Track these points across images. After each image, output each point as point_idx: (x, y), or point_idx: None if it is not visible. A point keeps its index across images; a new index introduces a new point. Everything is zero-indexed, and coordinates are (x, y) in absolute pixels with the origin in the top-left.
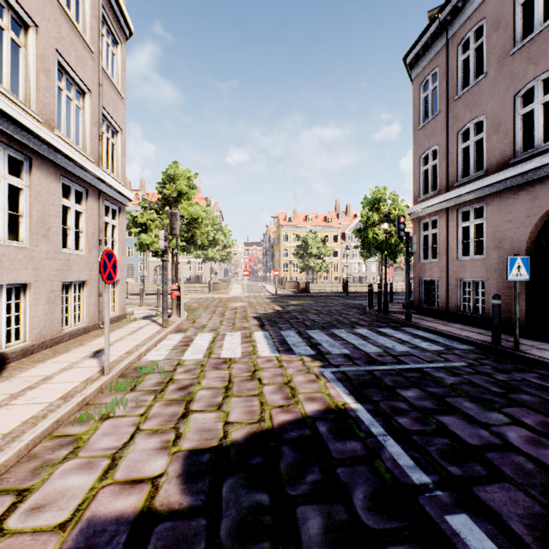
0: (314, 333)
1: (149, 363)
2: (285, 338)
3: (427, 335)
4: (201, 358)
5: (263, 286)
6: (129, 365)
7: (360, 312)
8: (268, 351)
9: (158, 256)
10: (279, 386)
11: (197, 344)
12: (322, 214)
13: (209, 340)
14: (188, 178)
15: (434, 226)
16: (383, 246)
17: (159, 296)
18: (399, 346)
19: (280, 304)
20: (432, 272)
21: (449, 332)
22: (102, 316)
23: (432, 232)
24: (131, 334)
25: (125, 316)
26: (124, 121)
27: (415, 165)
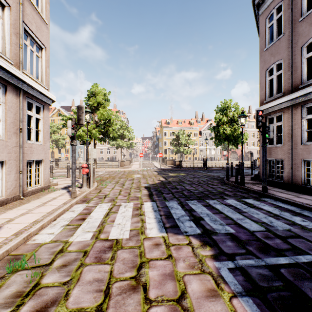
0: (193, 204)
1: (32, 248)
2: (170, 210)
3: (290, 208)
4: (88, 239)
5: (152, 163)
6: (4, 255)
7: (221, 183)
8: (155, 228)
9: (84, 144)
10: (170, 308)
11: (93, 217)
12: (188, 119)
13: (105, 212)
14: (104, 95)
15: (271, 122)
16: (229, 137)
17: (80, 171)
18: (276, 221)
19: (164, 176)
20: (277, 154)
21: (310, 205)
22: (24, 189)
23: (277, 125)
24: (41, 205)
25: (49, 187)
26: (48, 41)
27: (262, 76)
